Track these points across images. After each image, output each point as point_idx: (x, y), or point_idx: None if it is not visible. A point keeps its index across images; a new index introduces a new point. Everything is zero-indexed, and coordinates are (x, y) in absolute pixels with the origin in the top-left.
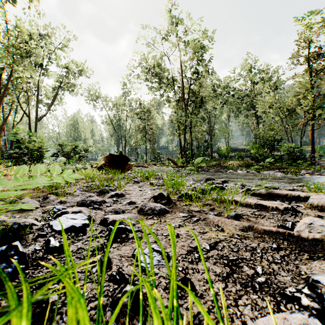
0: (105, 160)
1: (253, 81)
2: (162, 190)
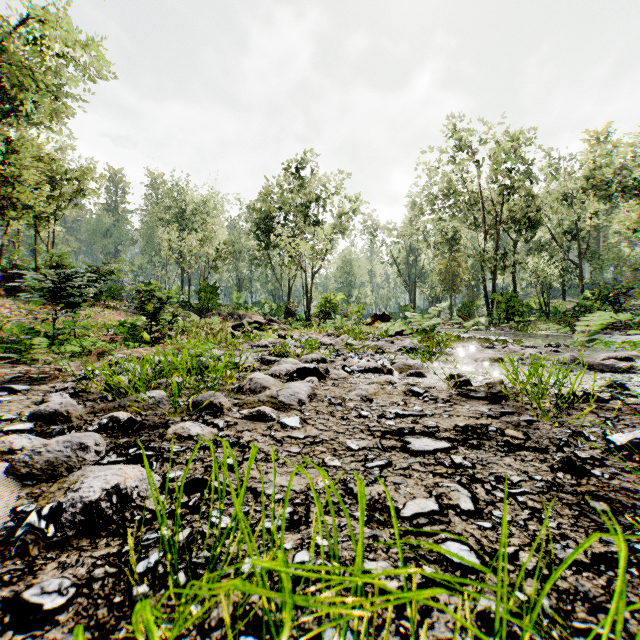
0: (371, 318)
1: None
2: None
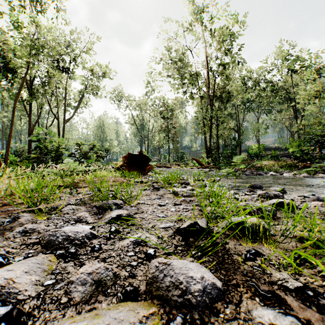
0: (123, 160)
1: (290, 70)
2: (191, 205)
